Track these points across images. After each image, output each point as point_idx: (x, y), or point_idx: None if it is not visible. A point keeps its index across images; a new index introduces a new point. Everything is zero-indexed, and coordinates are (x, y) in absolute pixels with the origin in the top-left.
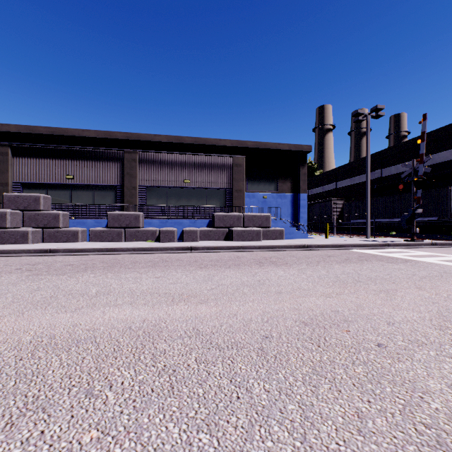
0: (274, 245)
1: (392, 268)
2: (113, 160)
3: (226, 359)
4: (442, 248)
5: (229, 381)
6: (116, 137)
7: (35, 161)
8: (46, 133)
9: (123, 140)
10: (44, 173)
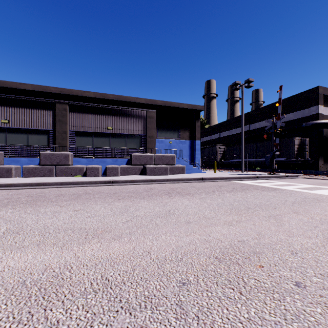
0: (178, 178)
1: (268, 195)
2: (46, 109)
3: None
4: (292, 179)
5: None
6: (50, 91)
7: None
8: None
9: (57, 94)
10: None
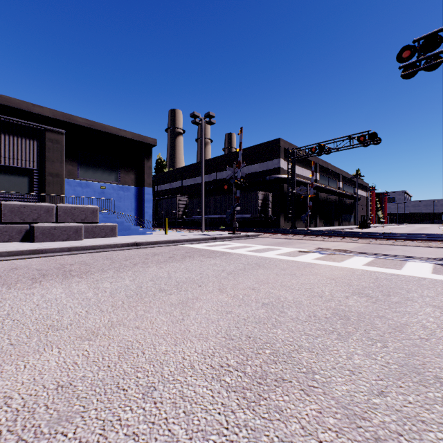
0: (93, 245)
1: (208, 265)
2: None
3: None
4: (252, 239)
5: None
6: None
7: None
8: None
9: None
10: None
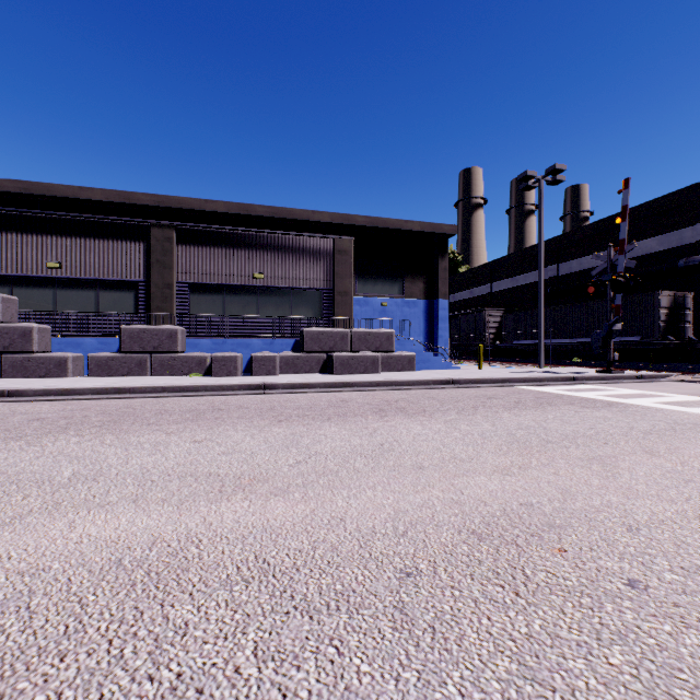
0: (401, 380)
1: (593, 417)
2: (132, 239)
3: (325, 645)
4: (653, 384)
5: None
6: (139, 202)
7: None
8: (14, 191)
9: (153, 208)
10: (7, 257)
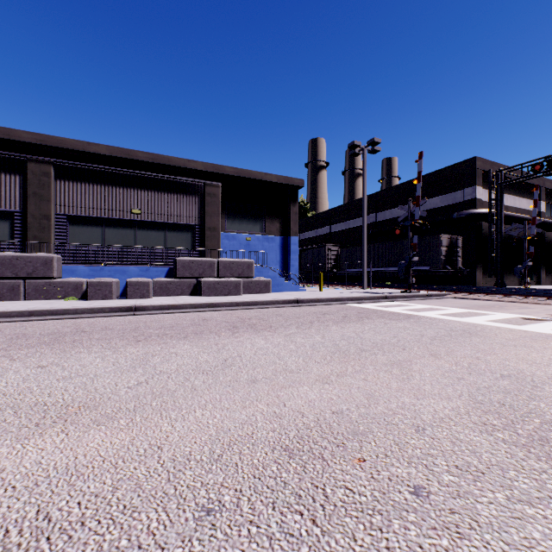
0: (257, 301)
1: (397, 328)
2: (7, 171)
3: None
4: (437, 300)
5: None
6: (20, 138)
7: None
8: None
9: (34, 145)
10: None
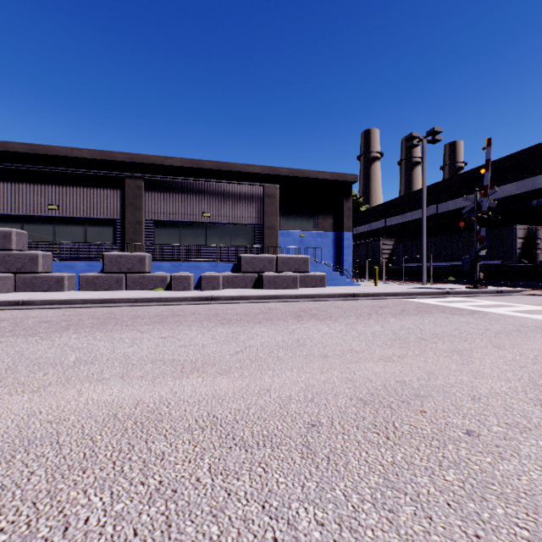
0: (314, 294)
1: (459, 322)
2: (111, 187)
3: (255, 466)
4: (509, 297)
5: (260, 508)
6: (116, 158)
7: (6, 186)
8: (23, 151)
9: (126, 163)
10: (19, 202)
